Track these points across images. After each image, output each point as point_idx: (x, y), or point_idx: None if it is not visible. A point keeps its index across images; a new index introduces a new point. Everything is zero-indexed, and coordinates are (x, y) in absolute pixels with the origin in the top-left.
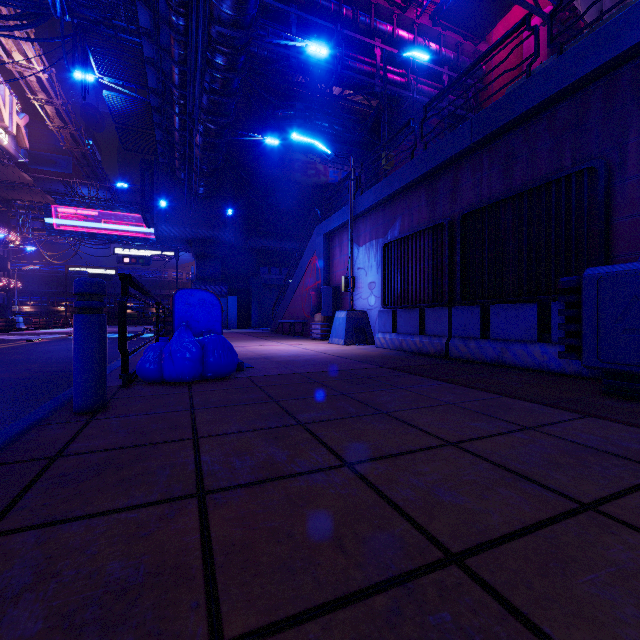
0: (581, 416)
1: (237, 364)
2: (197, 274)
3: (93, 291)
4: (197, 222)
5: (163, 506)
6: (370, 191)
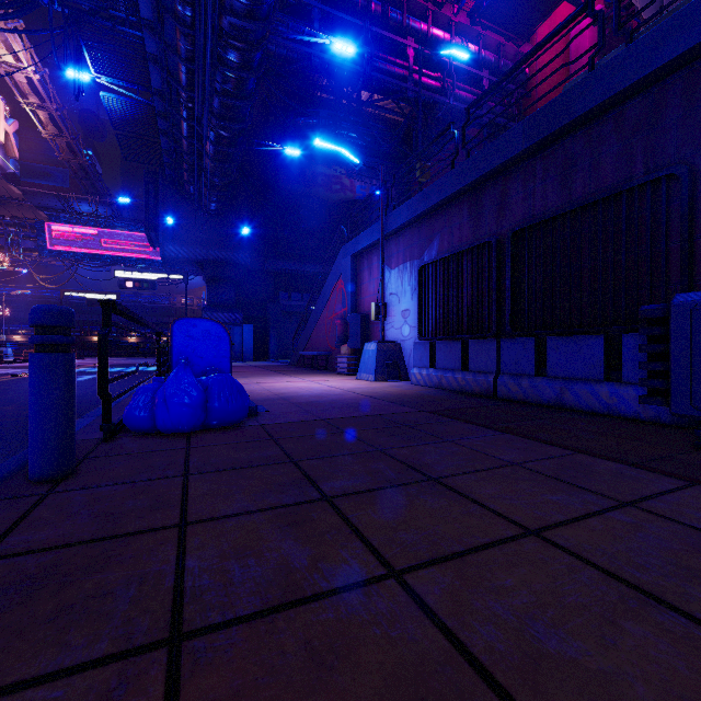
0: (686, 483)
1: (249, 408)
2: (208, 300)
3: (55, 322)
4: (208, 242)
5: (110, 670)
6: (404, 206)
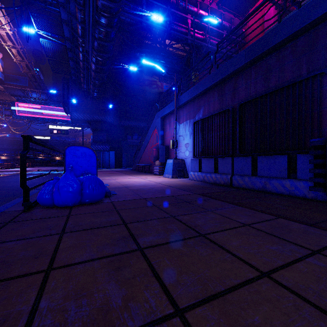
0: None
1: (106, 193)
2: (93, 139)
3: None
4: (93, 111)
5: None
6: (186, 93)
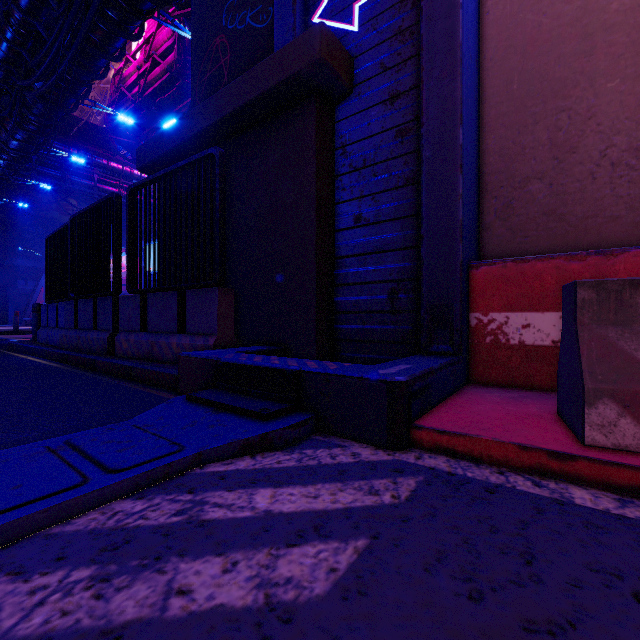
0: None
1: None
2: None
3: None
4: None
5: None
6: None
